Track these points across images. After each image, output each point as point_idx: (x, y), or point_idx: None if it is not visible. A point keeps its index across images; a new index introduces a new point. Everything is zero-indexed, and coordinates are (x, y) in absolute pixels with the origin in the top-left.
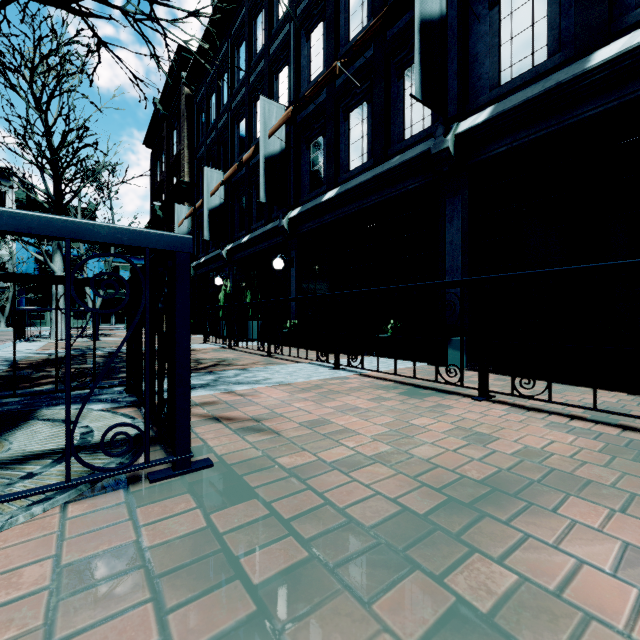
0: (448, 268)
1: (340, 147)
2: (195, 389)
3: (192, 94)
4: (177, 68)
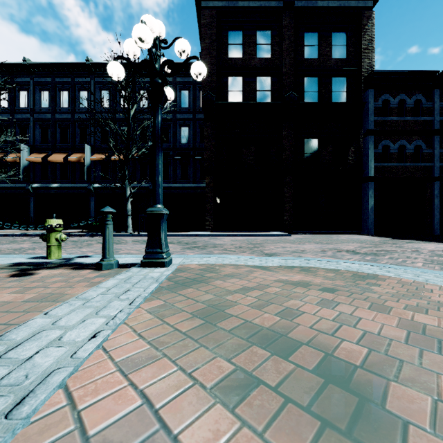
0: (31, 211)
1: None
2: None
3: None
4: None
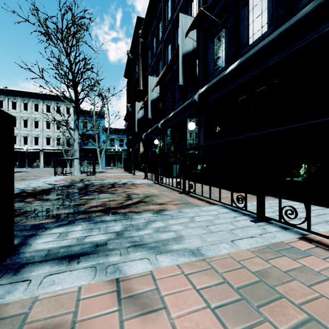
0: None
1: (239, 30)
2: (77, 260)
3: (144, 42)
4: (137, 30)
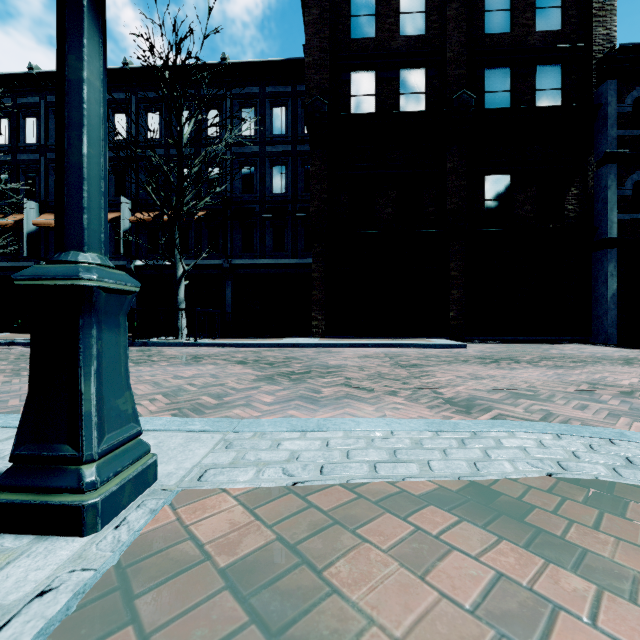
0: None
1: None
2: None
3: None
4: None
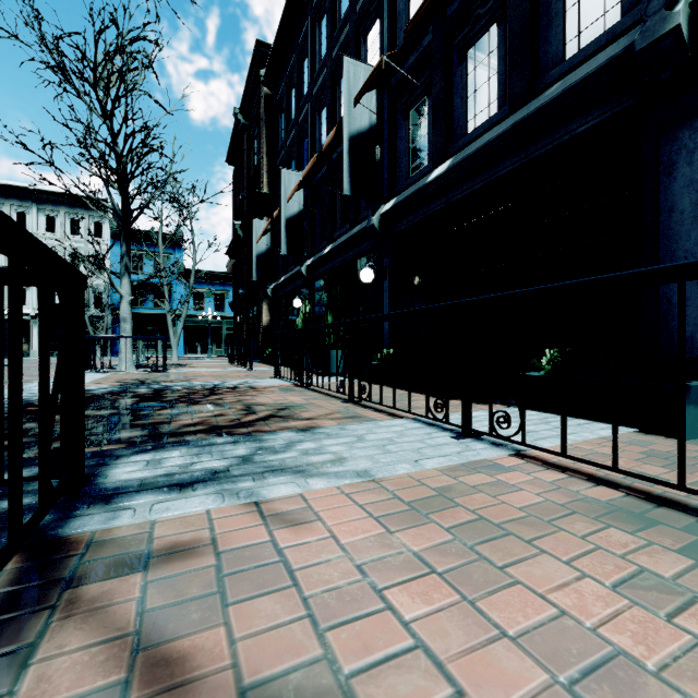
0: (664, 256)
1: (453, 104)
2: (191, 488)
3: (271, 94)
4: (256, 68)
